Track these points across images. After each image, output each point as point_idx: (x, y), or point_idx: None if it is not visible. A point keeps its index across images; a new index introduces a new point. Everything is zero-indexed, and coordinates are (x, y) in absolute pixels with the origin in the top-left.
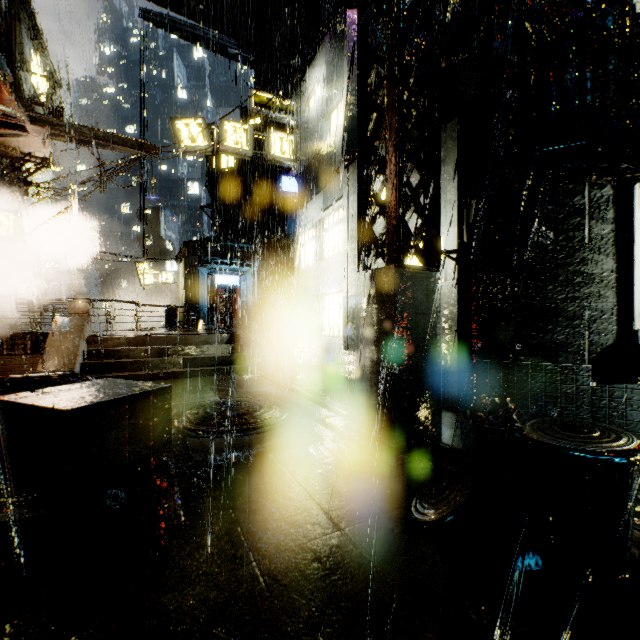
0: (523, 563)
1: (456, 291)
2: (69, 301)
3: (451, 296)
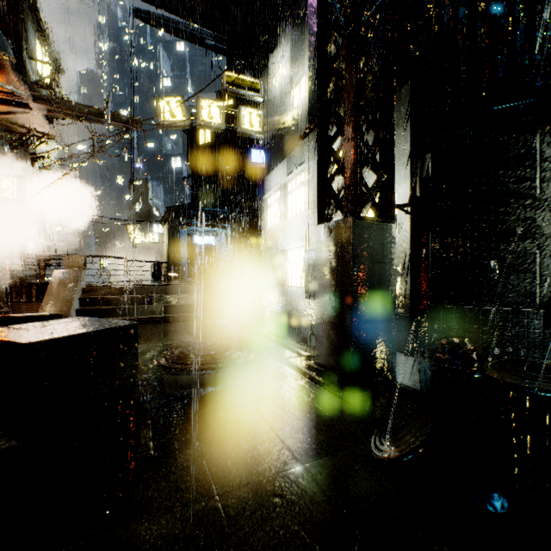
0: (488, 505)
1: (409, 242)
2: (68, 256)
3: (404, 247)
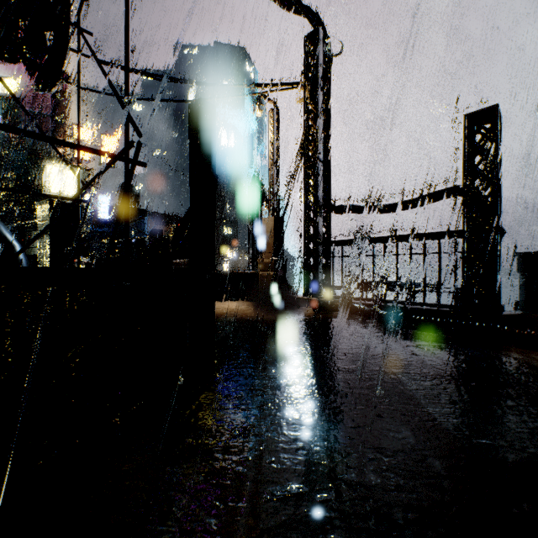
0: None
1: None
2: None
3: None
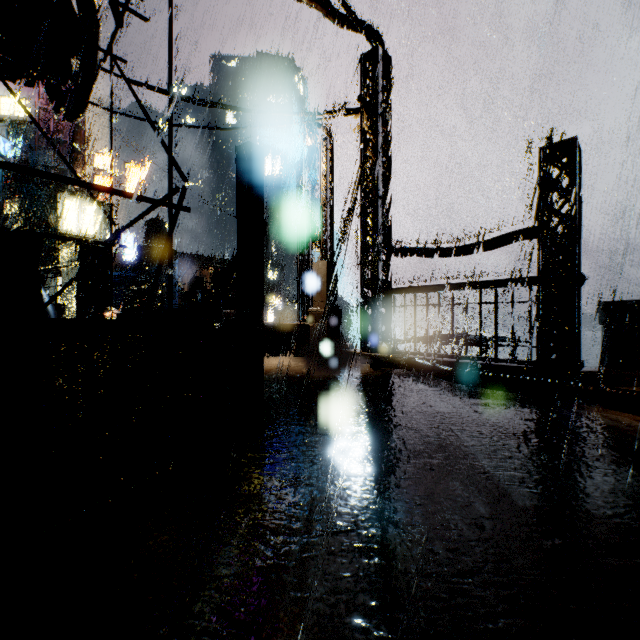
0: None
1: None
2: None
3: None
